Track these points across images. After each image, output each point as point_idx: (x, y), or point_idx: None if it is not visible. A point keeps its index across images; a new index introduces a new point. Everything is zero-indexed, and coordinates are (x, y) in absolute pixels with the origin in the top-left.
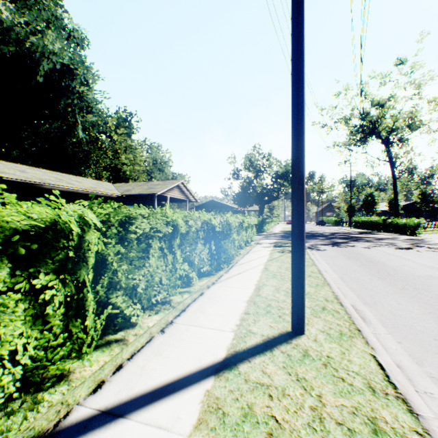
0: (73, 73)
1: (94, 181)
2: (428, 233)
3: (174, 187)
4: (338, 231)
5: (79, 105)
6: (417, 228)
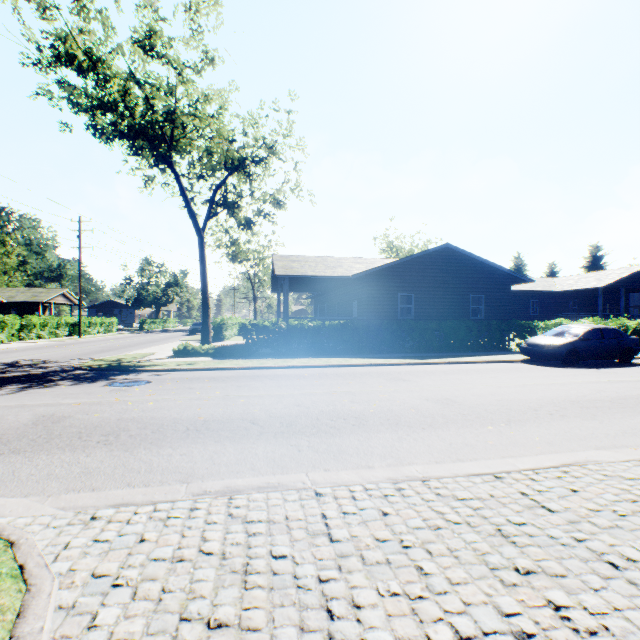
0: None
1: None
2: None
3: (59, 294)
4: None
5: None
6: None
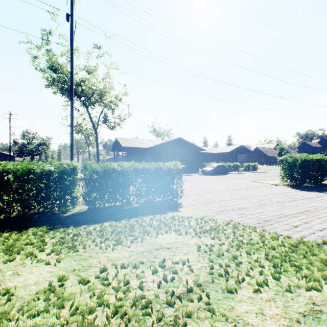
0: None
1: None
2: None
3: None
4: None
5: None
6: None
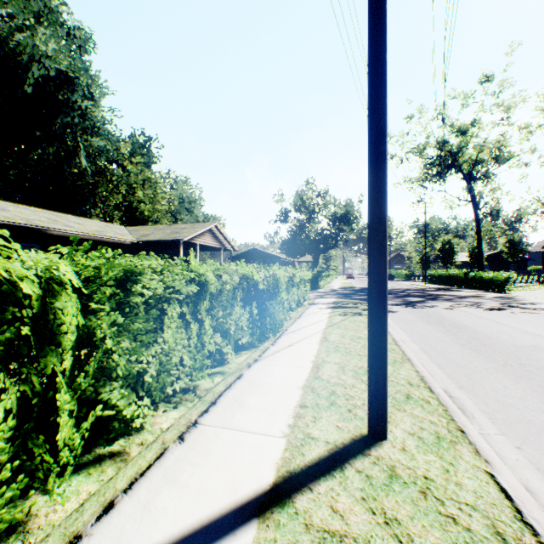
0: (73, 83)
1: (100, 223)
2: (519, 290)
3: (205, 231)
4: (410, 287)
5: (82, 125)
6: (507, 283)
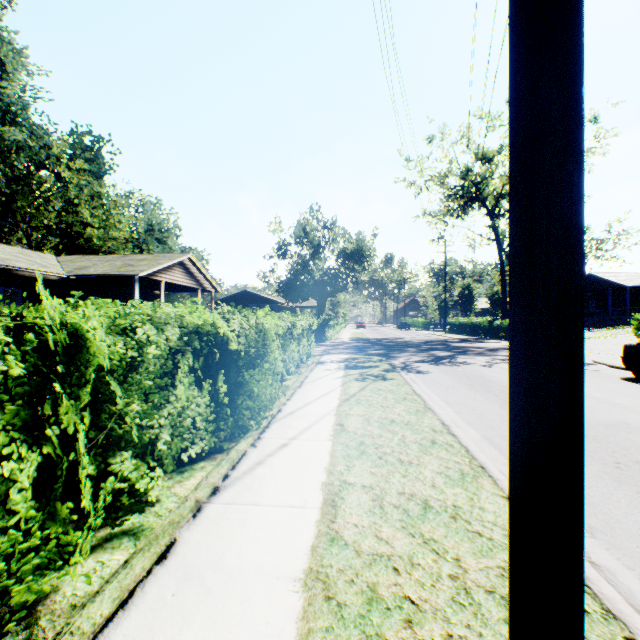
0: None
1: (12, 248)
2: None
3: (174, 265)
4: (431, 338)
5: None
6: None
